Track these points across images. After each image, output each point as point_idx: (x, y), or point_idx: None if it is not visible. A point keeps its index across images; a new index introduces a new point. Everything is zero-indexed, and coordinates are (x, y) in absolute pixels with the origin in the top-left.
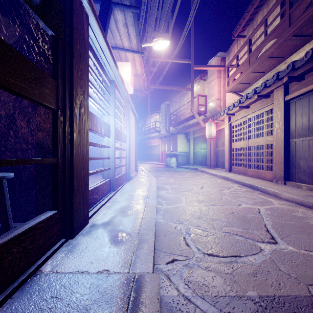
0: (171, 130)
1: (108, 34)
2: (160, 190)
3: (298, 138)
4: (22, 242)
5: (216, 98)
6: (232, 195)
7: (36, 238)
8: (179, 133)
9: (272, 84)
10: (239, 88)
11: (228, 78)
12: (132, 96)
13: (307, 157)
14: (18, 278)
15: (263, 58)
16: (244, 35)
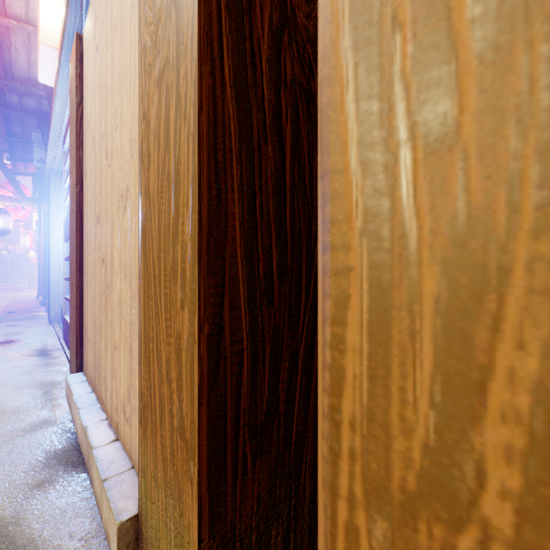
0: None
1: None
2: None
3: None
4: None
5: None
6: None
7: None
8: None
9: None
10: None
11: None
12: None
13: None
14: None
15: None
16: None
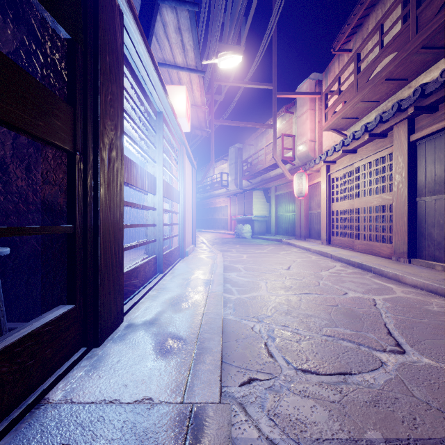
0: (244, 185)
1: (153, 45)
2: (229, 271)
3: (429, 195)
4: (16, 357)
5: (309, 138)
6: (334, 279)
7: (40, 349)
8: (255, 189)
9: (391, 118)
10: (342, 124)
11: (325, 111)
12: (188, 135)
13: (443, 223)
14: (10, 412)
15: (378, 81)
16: (349, 48)
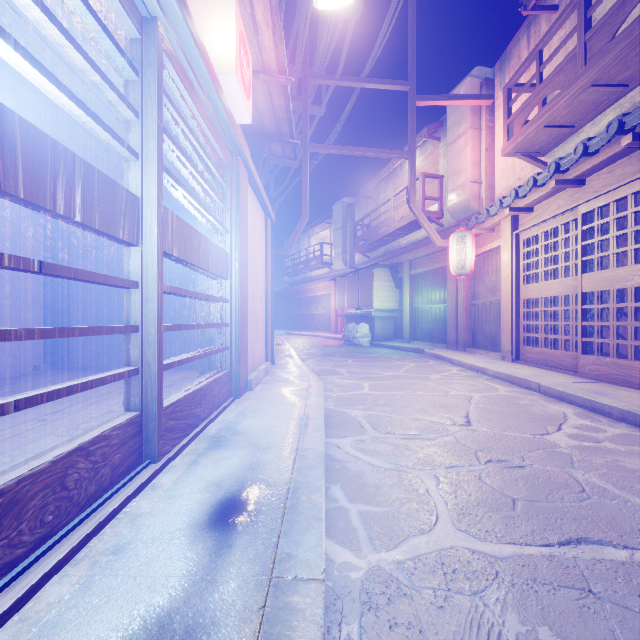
0: (357, 262)
1: None
2: (337, 433)
3: None
4: None
5: (470, 177)
6: (604, 466)
7: None
8: (376, 265)
9: None
10: (541, 141)
11: (508, 119)
12: (257, 151)
13: None
14: None
15: None
16: (554, 4)
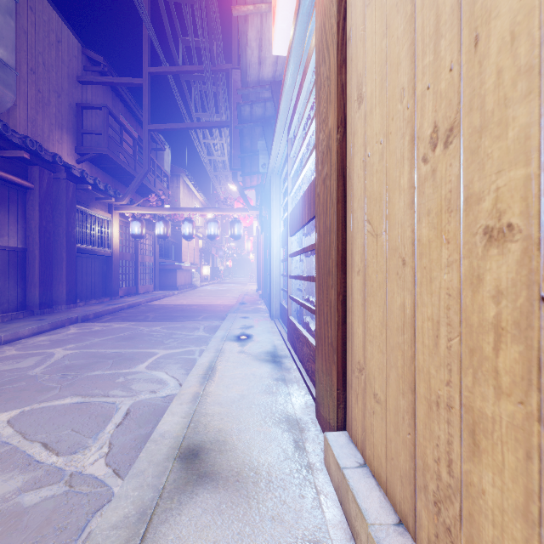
0: None
1: None
2: (170, 400)
3: None
4: None
5: None
6: None
7: None
8: None
9: None
10: None
11: None
12: None
13: None
14: None
15: None
16: None
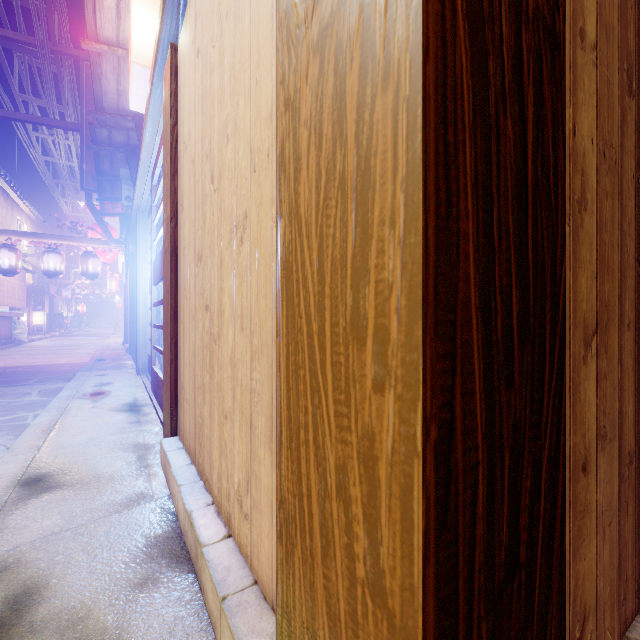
0: None
1: None
2: None
3: None
4: None
5: None
6: None
7: None
8: None
9: None
10: None
11: None
12: None
13: None
14: None
15: None
16: None
